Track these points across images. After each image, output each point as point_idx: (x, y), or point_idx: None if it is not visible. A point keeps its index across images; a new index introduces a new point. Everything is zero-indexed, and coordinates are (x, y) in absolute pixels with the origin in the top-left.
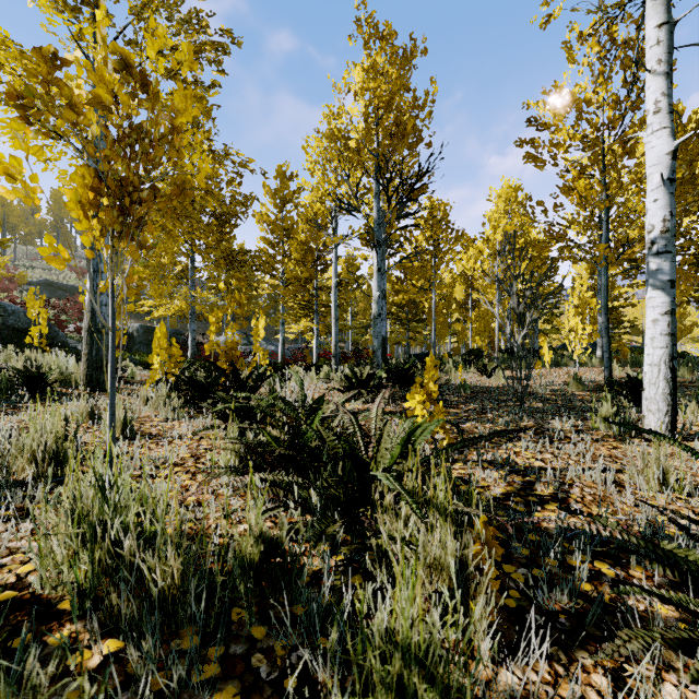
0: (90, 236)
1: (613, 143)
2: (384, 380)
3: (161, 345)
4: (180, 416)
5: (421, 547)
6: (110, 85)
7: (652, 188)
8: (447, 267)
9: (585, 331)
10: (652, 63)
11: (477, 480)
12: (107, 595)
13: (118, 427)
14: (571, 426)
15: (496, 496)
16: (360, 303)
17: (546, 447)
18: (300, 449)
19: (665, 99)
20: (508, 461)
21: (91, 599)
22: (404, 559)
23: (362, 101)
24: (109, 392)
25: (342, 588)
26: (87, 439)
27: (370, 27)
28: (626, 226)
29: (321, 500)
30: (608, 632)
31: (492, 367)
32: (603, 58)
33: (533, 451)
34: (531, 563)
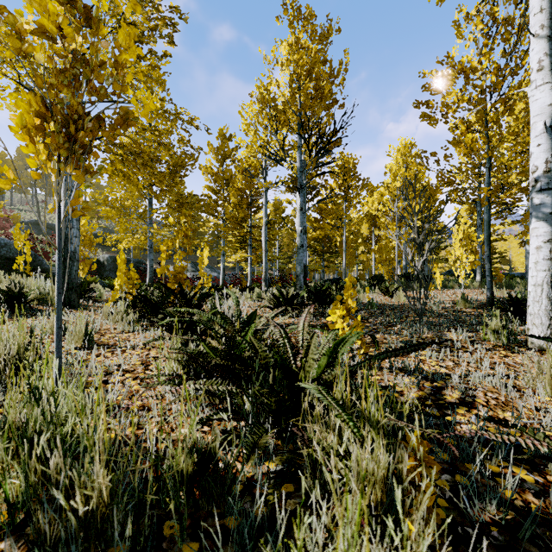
0: (36, 159)
1: (496, 102)
2: (306, 299)
3: (120, 270)
4: (135, 329)
5: (354, 463)
6: (54, 16)
7: (536, 134)
8: (355, 208)
9: (469, 259)
10: (536, 28)
11: (391, 385)
12: (34, 513)
13: (80, 338)
14: (466, 337)
15: (410, 400)
16: (285, 238)
17: (447, 355)
18: (235, 358)
19: (547, 59)
20: (417, 368)
21: (24, 511)
22: (336, 471)
23: (287, 71)
24: (56, 307)
25: (275, 503)
26: (53, 349)
27: (294, 11)
28: (505, 172)
29: (254, 408)
30: (544, 548)
31: (393, 289)
32: (486, 34)
33: (436, 359)
34: (452, 468)
